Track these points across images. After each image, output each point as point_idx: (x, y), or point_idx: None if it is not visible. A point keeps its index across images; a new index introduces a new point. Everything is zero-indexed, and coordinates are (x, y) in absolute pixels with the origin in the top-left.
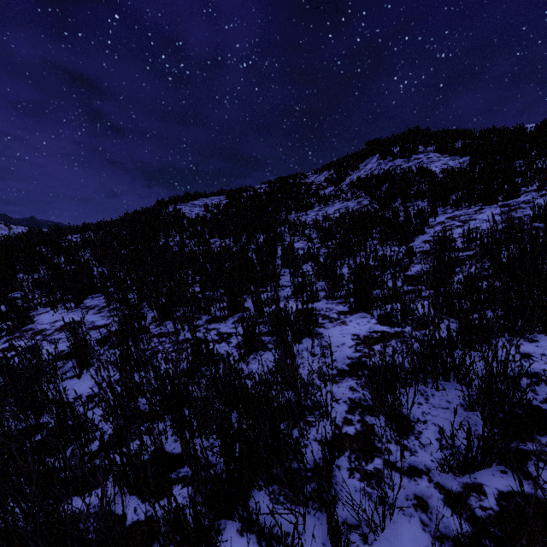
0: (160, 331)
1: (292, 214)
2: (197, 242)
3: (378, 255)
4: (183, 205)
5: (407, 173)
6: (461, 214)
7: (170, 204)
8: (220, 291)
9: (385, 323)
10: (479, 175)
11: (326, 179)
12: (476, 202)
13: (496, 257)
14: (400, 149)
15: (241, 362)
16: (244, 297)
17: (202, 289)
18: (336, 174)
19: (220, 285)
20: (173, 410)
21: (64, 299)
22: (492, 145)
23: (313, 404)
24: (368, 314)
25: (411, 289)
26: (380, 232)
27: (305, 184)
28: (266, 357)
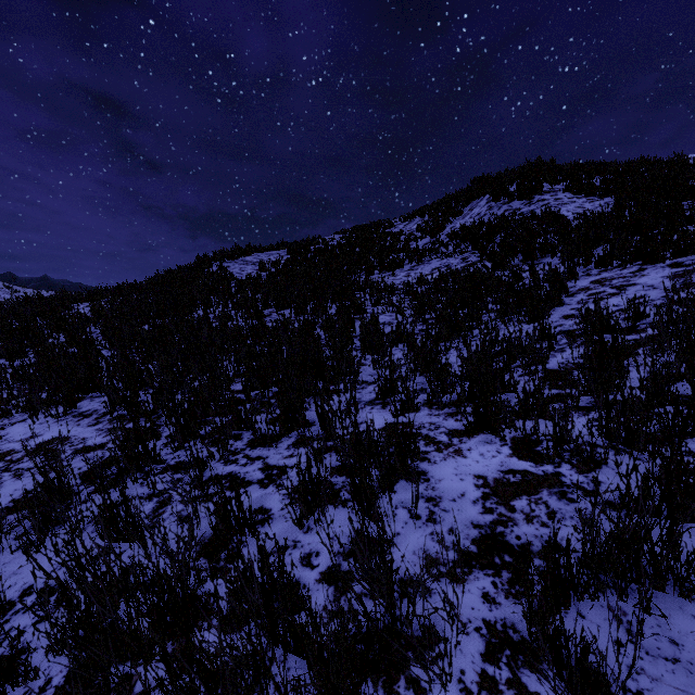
0: (178, 459)
1: (375, 274)
2: (247, 313)
3: (499, 337)
4: (231, 262)
5: (529, 219)
6: (612, 276)
7: (214, 261)
8: (274, 389)
9: (525, 455)
10: (631, 222)
11: (418, 227)
12: (632, 260)
13: (687, 347)
14: (518, 187)
15: (297, 528)
16: (306, 401)
17: (245, 388)
18: (432, 221)
19: (274, 381)
20: (175, 633)
21: (47, 403)
22: (644, 182)
23: (420, 634)
24: (496, 436)
25: (557, 393)
26: (500, 302)
27: (391, 234)
28: (337, 519)
